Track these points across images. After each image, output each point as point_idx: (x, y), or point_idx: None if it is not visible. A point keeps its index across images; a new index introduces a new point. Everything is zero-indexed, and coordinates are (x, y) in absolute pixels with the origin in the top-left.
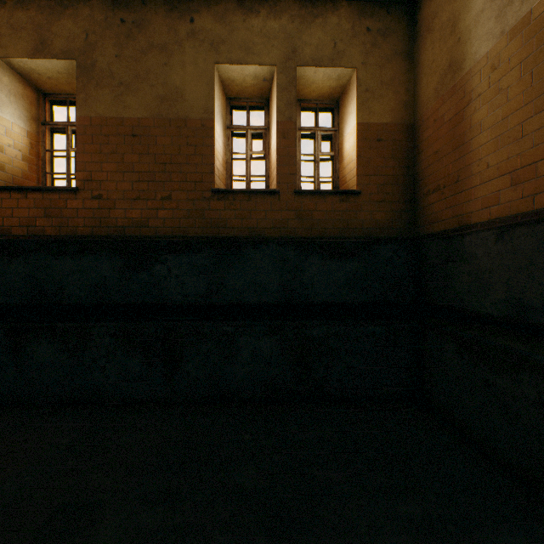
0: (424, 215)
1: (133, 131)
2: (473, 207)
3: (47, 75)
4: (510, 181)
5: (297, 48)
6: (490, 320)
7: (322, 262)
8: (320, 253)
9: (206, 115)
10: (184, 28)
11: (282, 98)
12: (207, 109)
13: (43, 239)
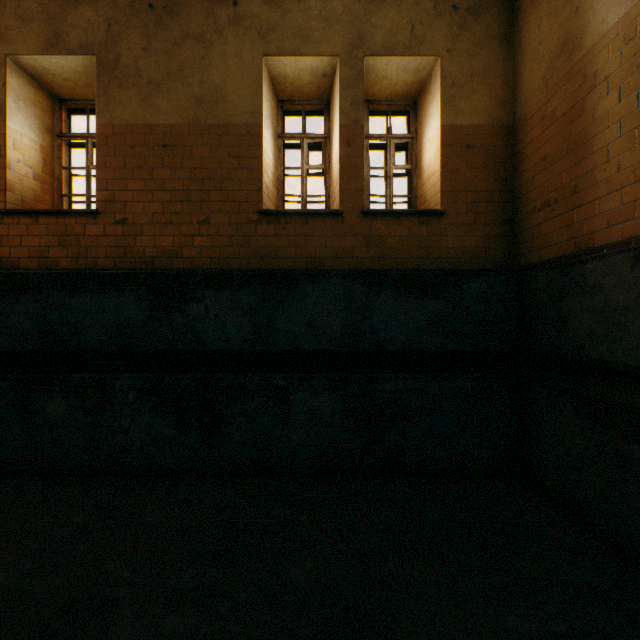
0: (528, 240)
1: (163, 140)
2: (598, 225)
3: (62, 76)
4: None
5: (365, 34)
6: (624, 371)
7: (397, 299)
8: (395, 288)
9: (252, 119)
10: (226, 13)
11: (346, 96)
12: (254, 111)
13: (56, 272)
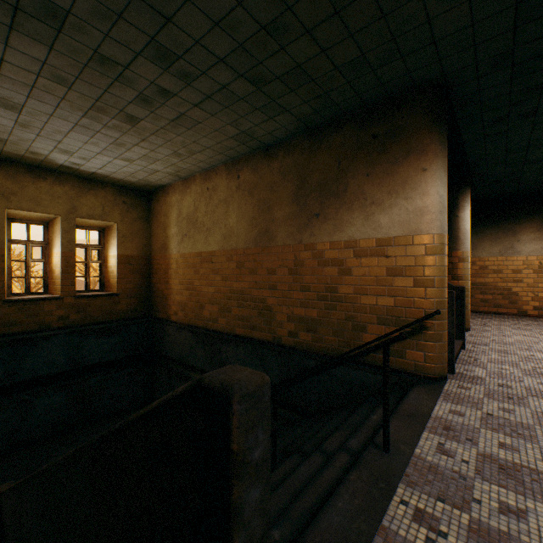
0: (155, 306)
1: None
2: (172, 313)
3: None
4: (181, 309)
5: (78, 207)
6: (175, 361)
7: (97, 340)
8: (96, 335)
9: None
10: None
11: (66, 237)
12: None
13: None
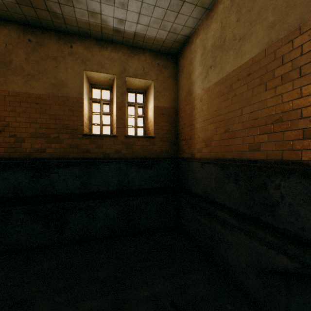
0: (181, 149)
1: (36, 101)
2: (195, 151)
3: None
4: (205, 145)
5: (126, 68)
6: (199, 196)
7: (138, 170)
8: (137, 166)
9: (79, 96)
10: (67, 50)
11: (119, 91)
12: (80, 93)
13: None
